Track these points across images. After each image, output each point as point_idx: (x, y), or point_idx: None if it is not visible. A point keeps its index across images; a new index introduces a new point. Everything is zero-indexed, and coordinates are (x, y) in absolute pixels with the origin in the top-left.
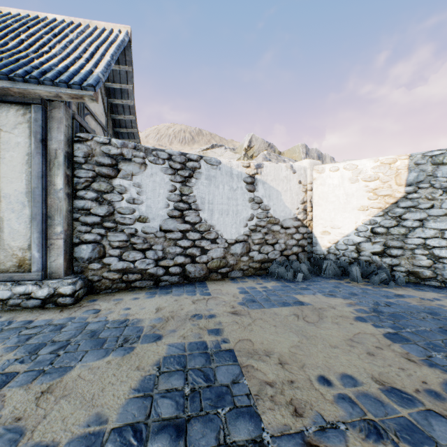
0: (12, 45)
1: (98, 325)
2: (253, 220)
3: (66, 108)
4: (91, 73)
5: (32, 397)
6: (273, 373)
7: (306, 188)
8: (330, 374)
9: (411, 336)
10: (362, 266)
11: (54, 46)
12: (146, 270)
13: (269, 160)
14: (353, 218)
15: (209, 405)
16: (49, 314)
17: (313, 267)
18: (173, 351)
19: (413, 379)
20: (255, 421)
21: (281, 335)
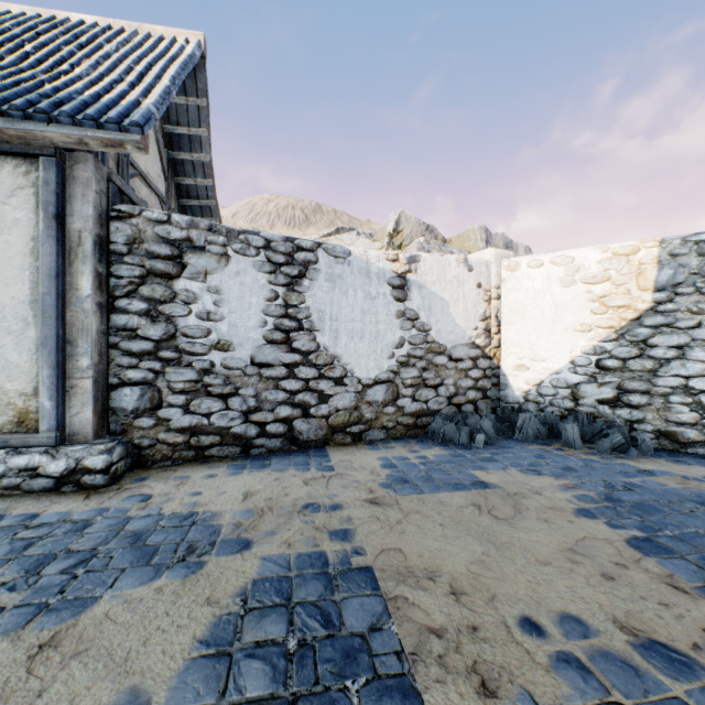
0: (10, 61)
1: (147, 522)
2: (403, 347)
3: (96, 163)
4: (138, 106)
5: (22, 655)
6: (441, 611)
7: (489, 296)
8: (541, 613)
9: (674, 544)
10: (581, 422)
11: (78, 63)
12: (228, 429)
13: (428, 251)
14: (566, 345)
15: (330, 673)
16: (67, 503)
17: (502, 424)
18: (270, 570)
19: (687, 624)
20: None
21: (452, 541)
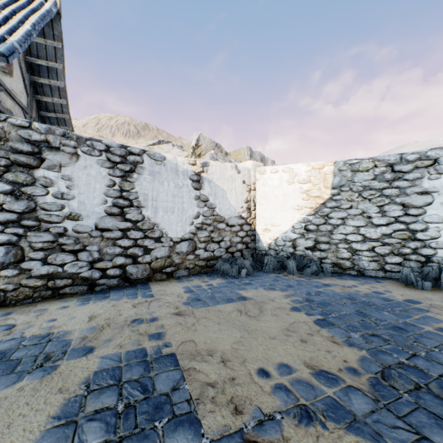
0: None
1: (11, 343)
2: (199, 218)
3: None
4: (4, 40)
5: None
6: (215, 372)
7: (249, 188)
8: (269, 365)
9: (336, 320)
10: (297, 260)
11: None
12: (78, 274)
13: (217, 159)
14: (290, 217)
15: (145, 420)
16: None
17: (256, 263)
18: (107, 364)
19: (337, 360)
20: (195, 428)
21: (224, 332)
